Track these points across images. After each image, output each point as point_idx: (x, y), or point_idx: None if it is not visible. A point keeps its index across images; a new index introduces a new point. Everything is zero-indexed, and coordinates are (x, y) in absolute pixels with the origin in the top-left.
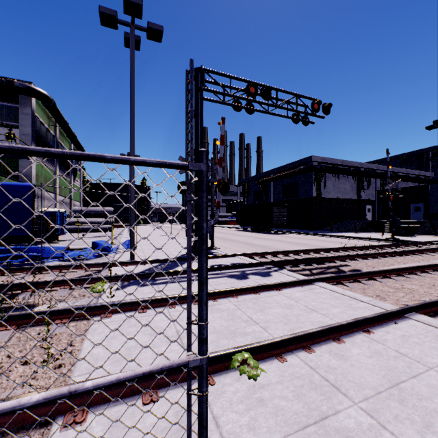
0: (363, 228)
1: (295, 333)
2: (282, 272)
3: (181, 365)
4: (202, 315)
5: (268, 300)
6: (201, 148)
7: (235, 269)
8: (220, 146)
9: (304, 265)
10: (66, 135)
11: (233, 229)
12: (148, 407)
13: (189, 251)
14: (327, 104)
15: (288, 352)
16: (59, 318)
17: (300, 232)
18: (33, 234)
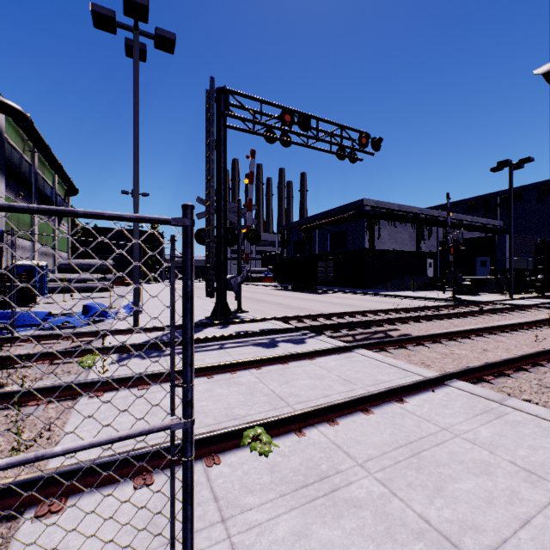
0: (423, 286)
1: (318, 405)
2: (319, 338)
3: (162, 429)
4: (187, 377)
5: (297, 370)
6: (224, 187)
7: (263, 337)
8: (249, 185)
9: (347, 330)
10: (47, 164)
11: (269, 288)
12: (139, 491)
13: (174, 310)
14: (377, 138)
15: (309, 426)
16: (34, 399)
17: (350, 291)
18: (0, 295)
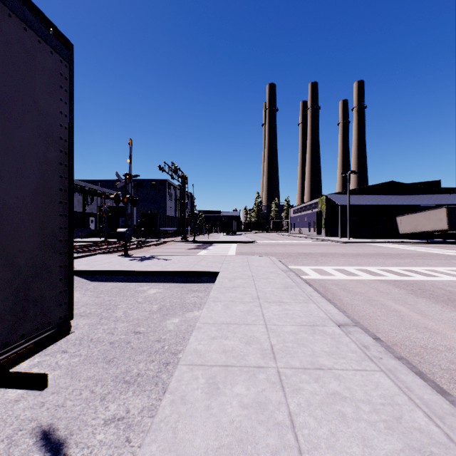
0: (88, 235)
1: None
2: None
3: None
4: None
5: None
6: None
7: None
8: None
9: None
10: None
11: None
12: None
13: None
14: None
15: None
16: None
17: None
18: None
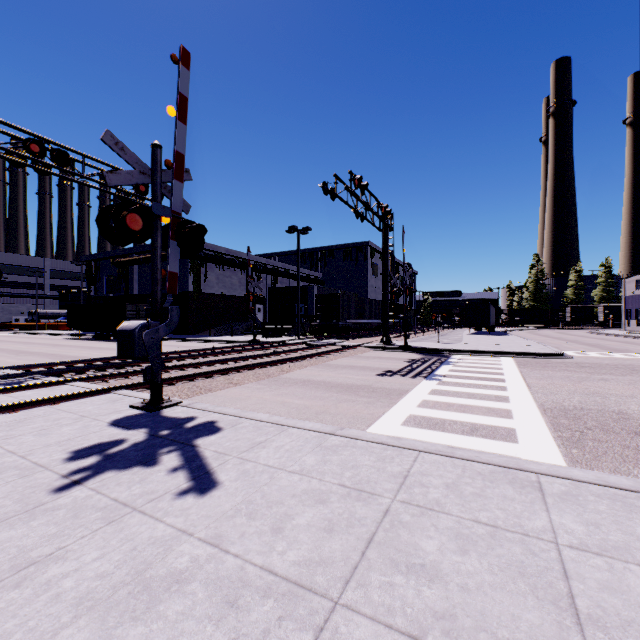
0: (248, 330)
1: None
2: (45, 379)
3: None
4: None
5: None
6: None
7: None
8: None
9: (98, 372)
10: None
11: (62, 337)
12: None
13: None
14: None
15: None
16: None
17: (167, 337)
18: None
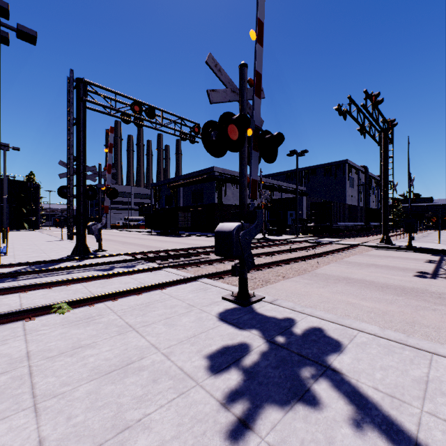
0: None
1: (108, 292)
2: (147, 264)
3: None
4: None
5: (115, 281)
6: (84, 155)
7: (107, 265)
8: (109, 153)
9: (174, 259)
10: None
11: (142, 233)
12: None
13: None
14: None
15: (100, 303)
16: None
17: (202, 234)
18: None
